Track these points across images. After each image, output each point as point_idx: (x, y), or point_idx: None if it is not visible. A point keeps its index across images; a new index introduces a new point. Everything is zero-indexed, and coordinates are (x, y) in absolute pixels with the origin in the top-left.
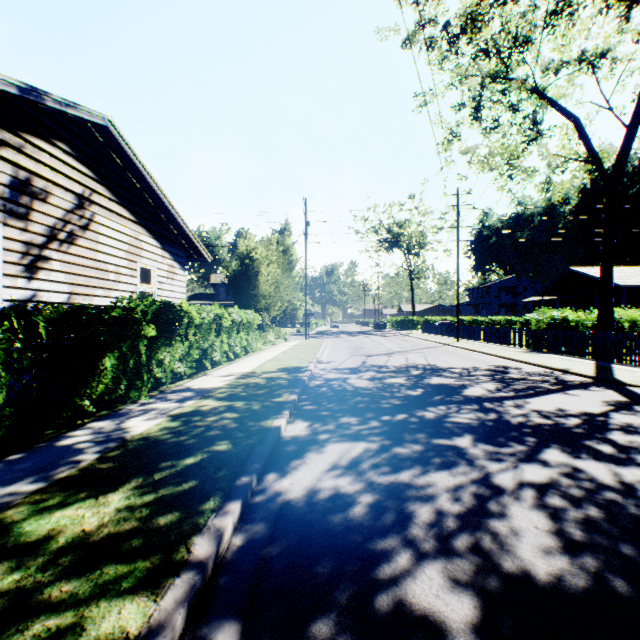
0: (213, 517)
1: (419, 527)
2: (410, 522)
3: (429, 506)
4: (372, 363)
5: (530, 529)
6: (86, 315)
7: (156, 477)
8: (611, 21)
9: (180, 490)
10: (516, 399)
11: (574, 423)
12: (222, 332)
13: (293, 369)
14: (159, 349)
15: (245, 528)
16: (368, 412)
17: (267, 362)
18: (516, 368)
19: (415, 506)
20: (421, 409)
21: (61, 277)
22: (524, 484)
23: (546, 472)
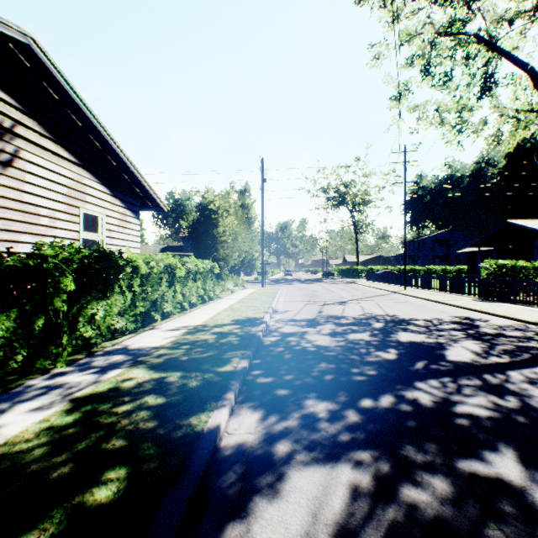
0: None
1: None
2: None
3: None
4: (329, 313)
5: None
6: None
7: None
8: None
9: None
10: (521, 368)
11: None
12: (175, 282)
13: (247, 321)
14: (89, 303)
15: None
16: (340, 391)
17: (222, 312)
18: (482, 320)
19: None
20: (408, 386)
21: None
22: None
23: None
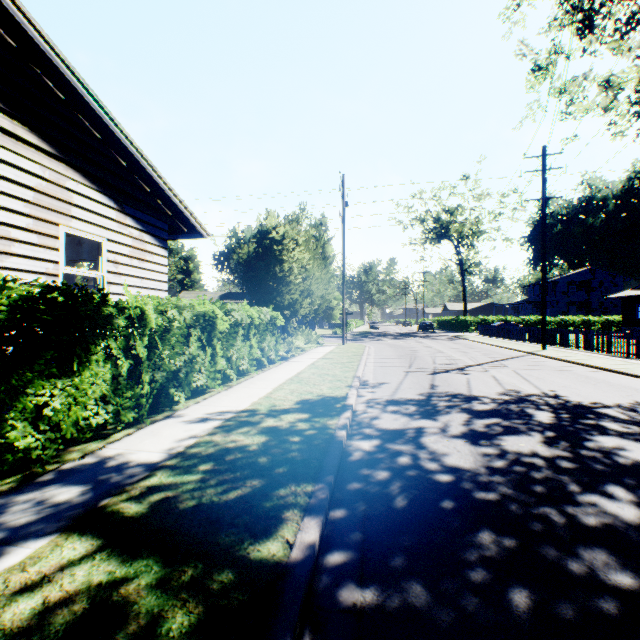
0: None
1: None
2: None
3: None
4: (447, 389)
5: None
6: None
7: None
8: None
9: None
10: None
11: None
12: (215, 340)
13: (321, 404)
14: (29, 385)
15: None
16: None
17: (284, 385)
18: None
19: None
20: None
21: None
22: None
23: None
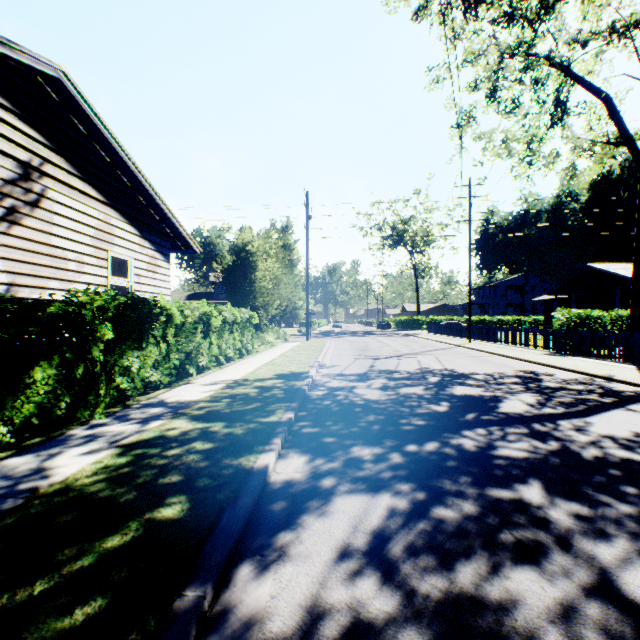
0: None
1: None
2: None
3: None
4: (381, 367)
5: None
6: (2, 310)
7: (37, 588)
8: None
9: (62, 630)
10: (571, 418)
11: None
12: (211, 332)
13: (291, 375)
14: (124, 354)
15: None
16: (386, 438)
17: (263, 366)
18: (547, 374)
19: None
20: (455, 434)
21: None
22: None
23: None
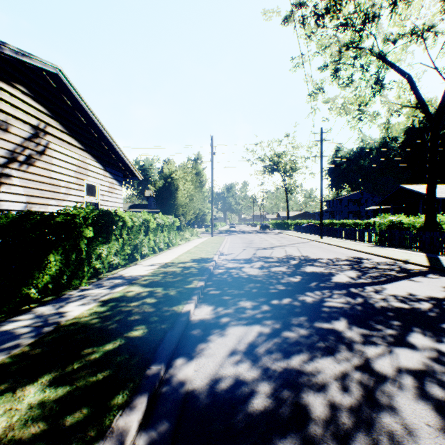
0: (118, 416)
1: (316, 424)
2: (307, 418)
3: (322, 397)
4: (260, 255)
5: (423, 427)
6: (32, 220)
7: (75, 365)
8: (435, 4)
9: (93, 381)
10: (374, 285)
11: (427, 307)
12: (149, 232)
13: (202, 260)
14: (98, 246)
15: (149, 425)
16: (260, 297)
17: (183, 254)
18: (368, 259)
19: (309, 397)
20: (302, 294)
21: (20, 190)
22: (403, 371)
23: (418, 357)
